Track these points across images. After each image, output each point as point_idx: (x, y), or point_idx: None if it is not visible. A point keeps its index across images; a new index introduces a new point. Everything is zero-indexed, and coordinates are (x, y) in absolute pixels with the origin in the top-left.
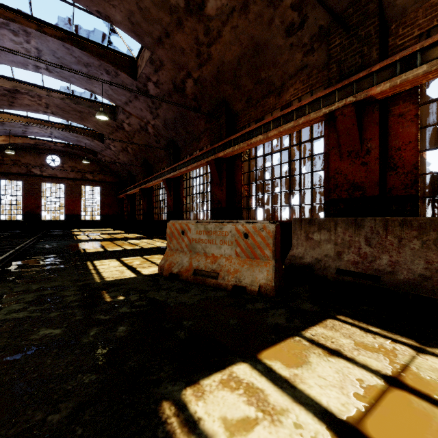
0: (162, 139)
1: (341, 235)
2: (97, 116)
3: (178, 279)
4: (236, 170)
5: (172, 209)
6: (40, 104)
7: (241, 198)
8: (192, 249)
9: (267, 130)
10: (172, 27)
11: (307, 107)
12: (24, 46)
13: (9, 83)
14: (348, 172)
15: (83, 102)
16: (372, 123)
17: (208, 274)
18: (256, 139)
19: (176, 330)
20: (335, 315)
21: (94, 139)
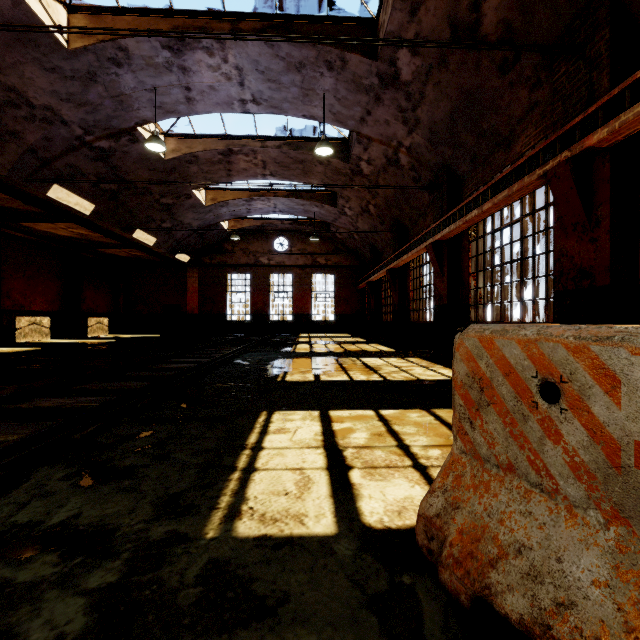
0: (425, 171)
1: None
2: (316, 150)
3: None
4: None
5: (444, 300)
6: (256, 164)
7: None
8: (635, 510)
9: None
10: None
11: None
12: (223, 72)
13: (222, 142)
14: None
15: (305, 144)
16: None
17: None
18: None
19: None
20: None
21: (323, 203)
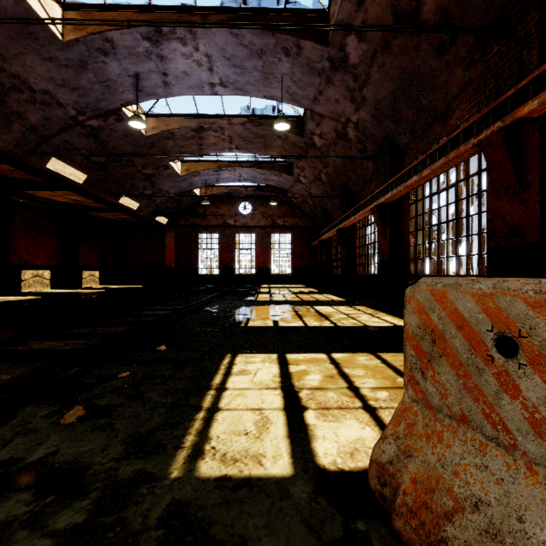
0: (370, 143)
1: None
2: (275, 125)
3: None
4: None
5: (387, 255)
6: (223, 139)
7: None
8: None
9: None
10: None
11: None
12: (195, 59)
13: (195, 121)
14: None
15: (265, 121)
16: None
17: None
18: None
19: None
20: None
21: (281, 172)
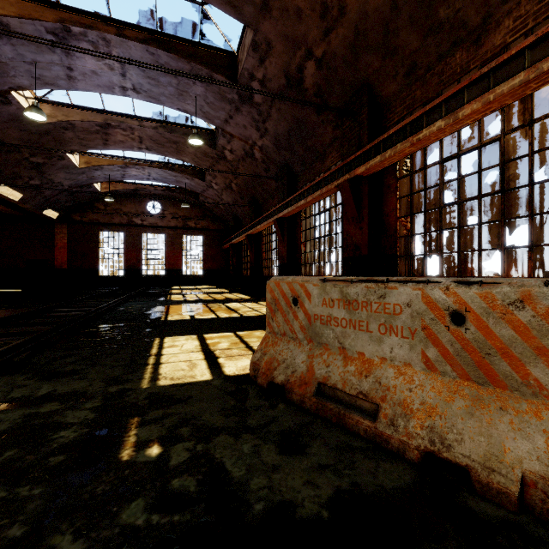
0: (273, 165)
1: None
2: (190, 140)
3: (285, 398)
4: (386, 194)
5: (285, 260)
6: (133, 138)
7: (396, 239)
8: (314, 336)
9: (454, 107)
10: None
11: None
12: (106, 62)
13: (101, 116)
14: None
15: (178, 129)
16: None
17: (350, 401)
18: (429, 130)
19: None
20: None
21: (193, 177)
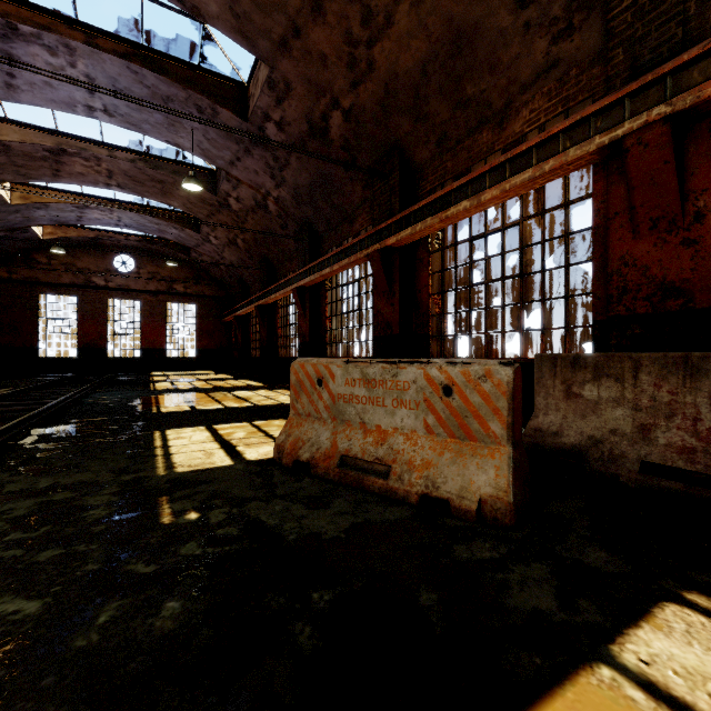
0: (291, 221)
1: (649, 390)
2: (184, 184)
3: (311, 473)
4: (418, 268)
5: (307, 338)
6: (99, 171)
7: (428, 318)
8: (338, 415)
9: (478, 190)
10: (305, 16)
11: (561, 137)
12: (67, 74)
13: (51, 138)
14: (650, 260)
15: (165, 165)
16: (709, 157)
17: (368, 467)
18: (457, 209)
19: (292, 621)
20: (678, 589)
21: (184, 226)
